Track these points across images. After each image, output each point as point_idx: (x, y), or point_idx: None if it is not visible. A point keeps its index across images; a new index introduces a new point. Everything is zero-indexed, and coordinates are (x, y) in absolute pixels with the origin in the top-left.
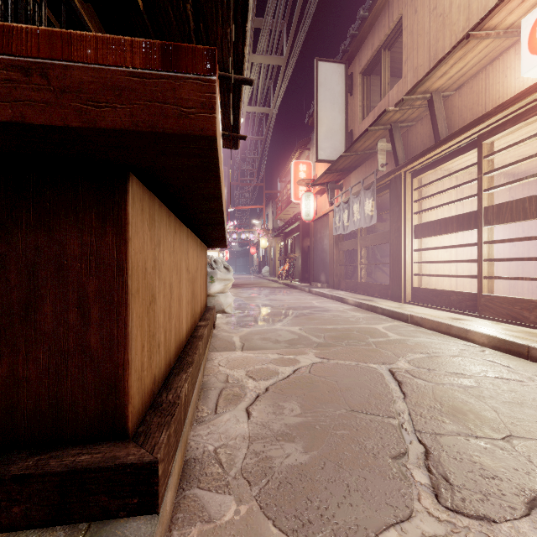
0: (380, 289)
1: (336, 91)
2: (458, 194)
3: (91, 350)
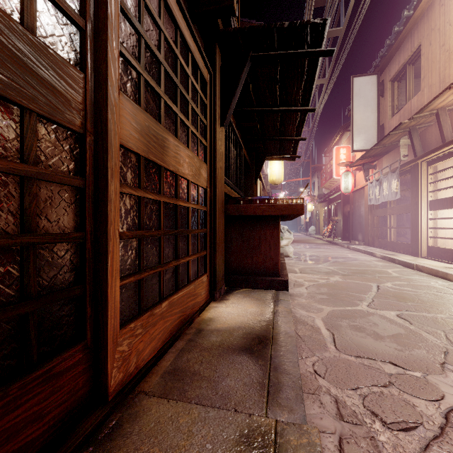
0: (404, 247)
1: (368, 96)
2: None
3: (271, 256)
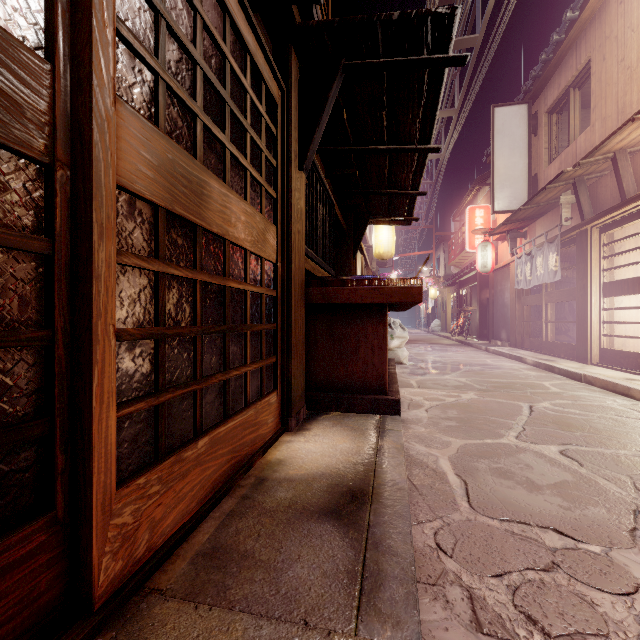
0: (566, 350)
1: (516, 135)
2: None
3: (375, 364)
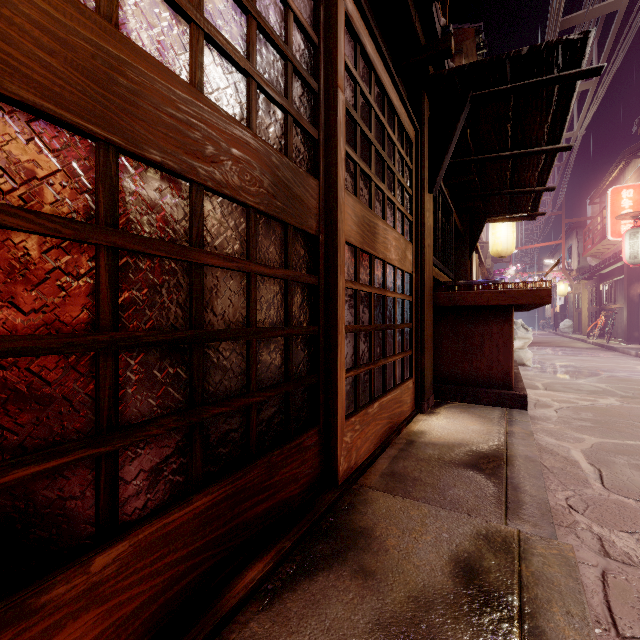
0: None
1: None
2: None
3: (500, 361)
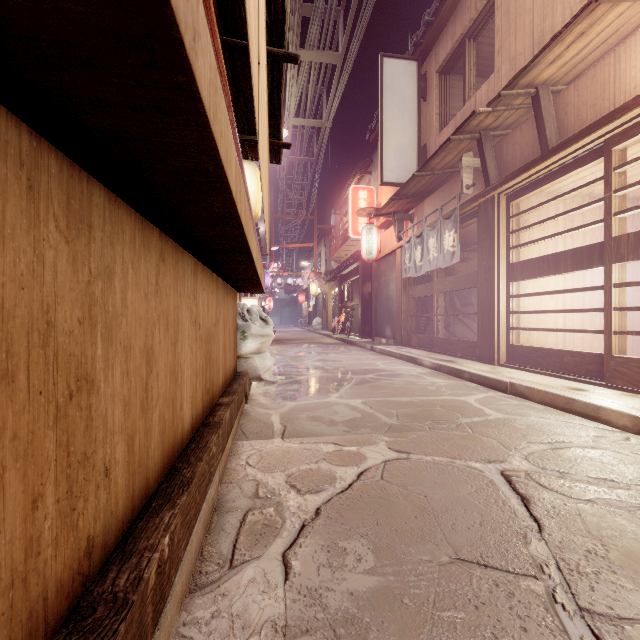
0: (464, 347)
1: (405, 95)
2: (567, 223)
3: None
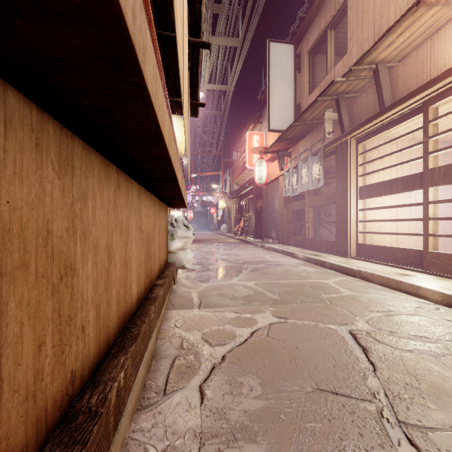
0: (326, 245)
1: (286, 68)
2: (398, 159)
3: None
